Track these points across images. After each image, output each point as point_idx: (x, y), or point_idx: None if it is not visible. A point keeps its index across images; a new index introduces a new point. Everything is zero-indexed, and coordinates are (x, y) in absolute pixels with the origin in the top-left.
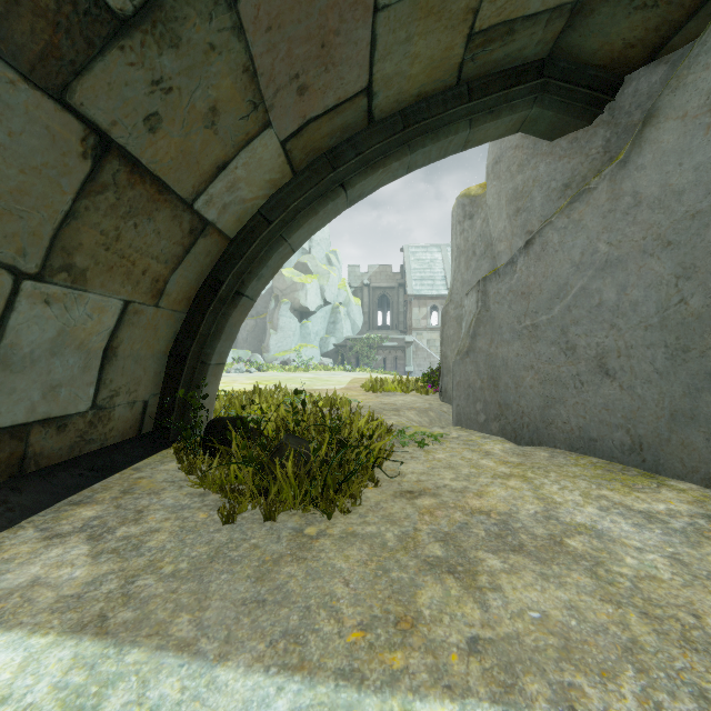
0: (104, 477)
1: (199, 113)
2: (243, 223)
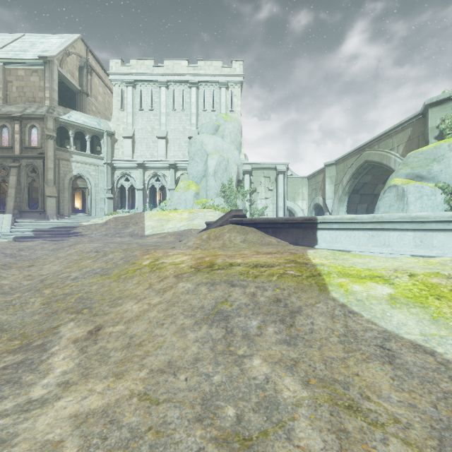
0: None
1: (368, 188)
2: None
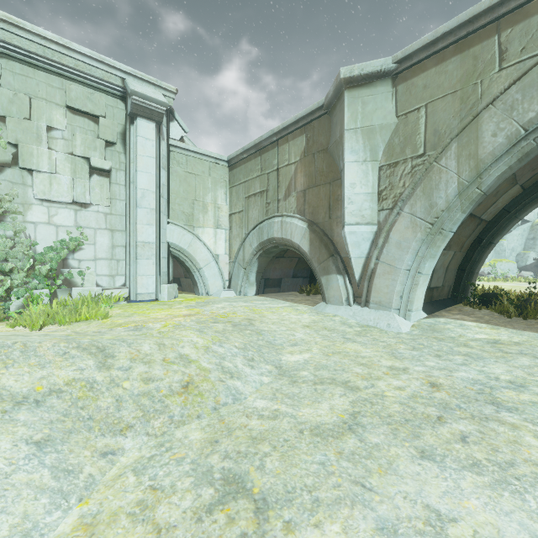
0: (447, 307)
1: (492, 195)
2: (495, 215)
